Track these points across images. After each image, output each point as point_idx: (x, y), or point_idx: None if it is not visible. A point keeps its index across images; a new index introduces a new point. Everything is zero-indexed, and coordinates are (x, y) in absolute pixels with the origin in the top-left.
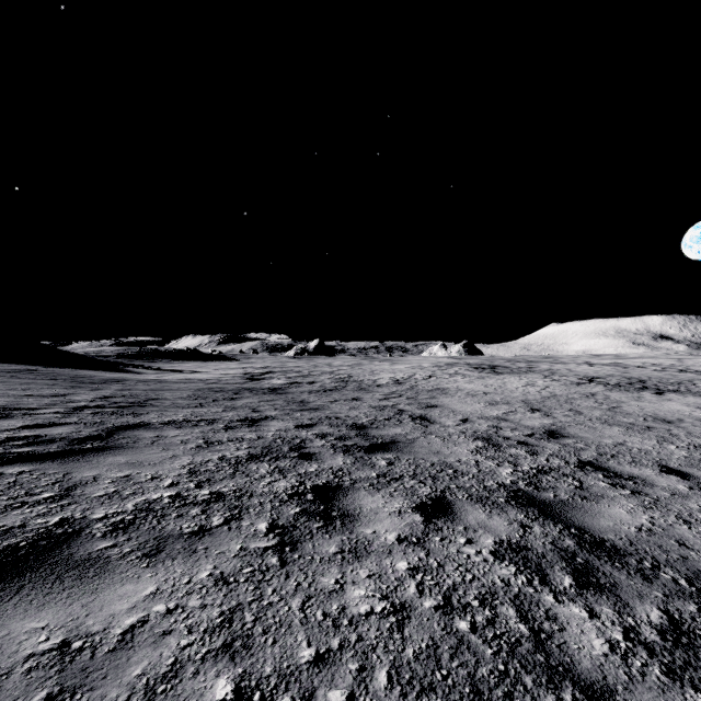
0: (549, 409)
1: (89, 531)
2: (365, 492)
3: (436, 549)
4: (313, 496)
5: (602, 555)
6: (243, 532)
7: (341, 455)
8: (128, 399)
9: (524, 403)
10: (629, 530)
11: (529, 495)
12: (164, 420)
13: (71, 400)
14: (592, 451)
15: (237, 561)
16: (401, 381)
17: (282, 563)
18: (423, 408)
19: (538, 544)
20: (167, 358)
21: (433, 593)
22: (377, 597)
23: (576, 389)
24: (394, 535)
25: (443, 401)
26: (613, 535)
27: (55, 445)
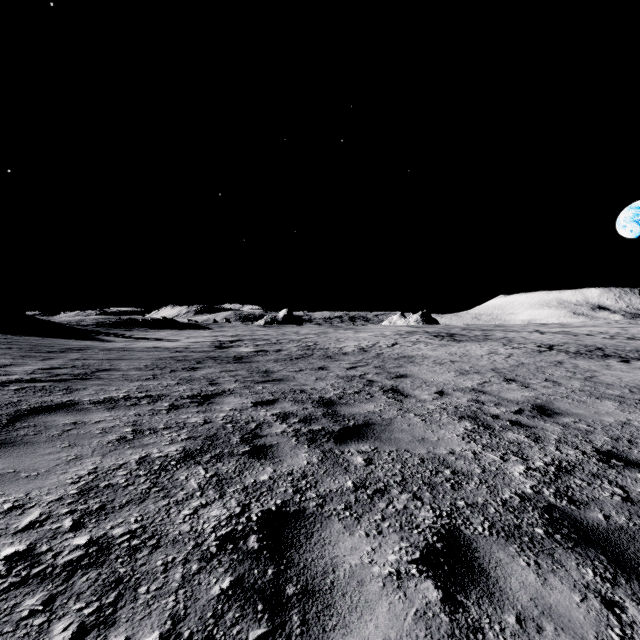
0: (523, 379)
1: None
2: (339, 524)
3: None
4: (259, 541)
5: None
6: None
7: (305, 447)
8: (75, 370)
9: (495, 372)
10: None
11: (571, 518)
12: (100, 397)
13: (7, 372)
14: (601, 435)
15: None
16: (366, 349)
17: None
18: (393, 378)
19: None
20: (143, 327)
21: None
22: None
23: (540, 357)
24: None
25: (411, 370)
26: None
27: None
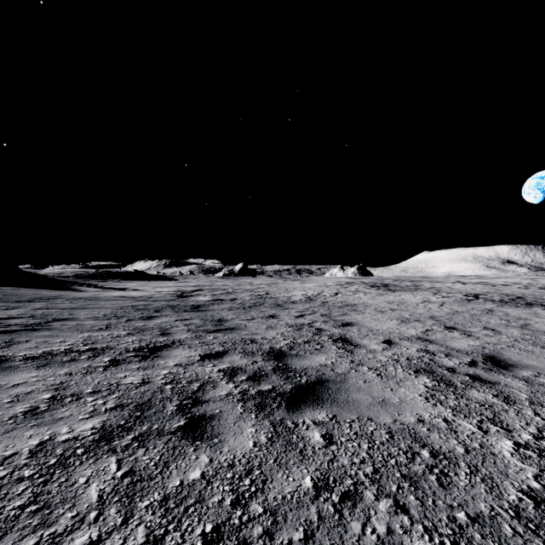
0: (463, 327)
1: None
2: None
3: None
4: None
5: None
6: None
7: (252, 418)
8: (31, 320)
9: (434, 320)
10: None
11: None
12: (37, 351)
13: None
14: None
15: None
16: (312, 298)
17: None
18: (339, 326)
19: None
20: (117, 278)
21: None
22: None
23: (471, 305)
24: None
25: (356, 318)
26: None
27: None
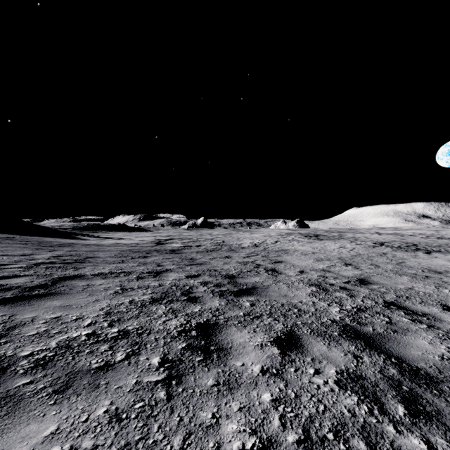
0: (357, 263)
1: (14, 368)
2: (235, 328)
3: (292, 380)
4: (196, 333)
5: (421, 383)
6: (139, 367)
7: (217, 298)
8: (73, 257)
9: (340, 260)
10: (434, 359)
11: (355, 329)
12: (95, 272)
13: (33, 258)
14: (392, 294)
15: (131, 396)
16: (257, 245)
17: (168, 397)
18: (273, 263)
19: (370, 373)
20: (105, 230)
21: (294, 425)
22: (247, 432)
23: (373, 250)
24: (259, 366)
25: (285, 258)
26: (424, 363)
27: (11, 292)
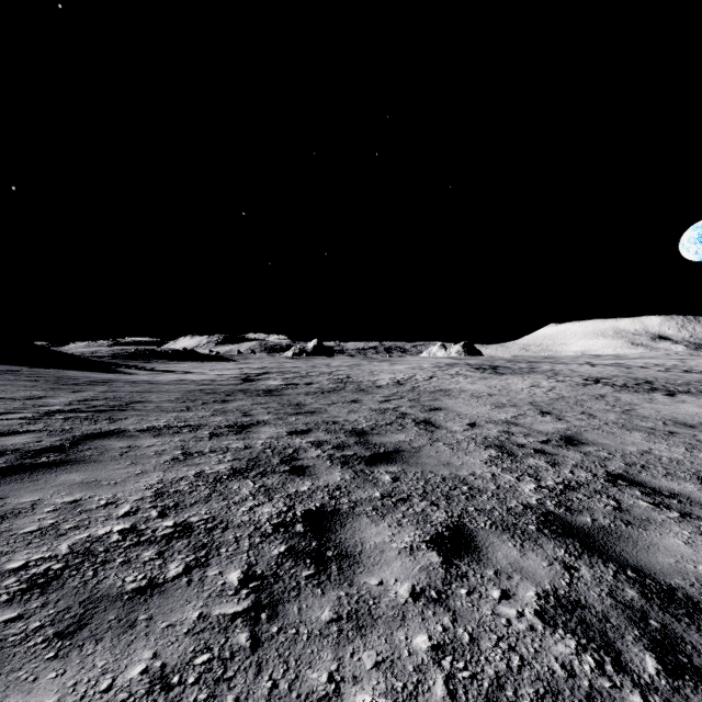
0: (560, 411)
1: None
2: (367, 519)
3: (464, 609)
4: (304, 527)
5: (680, 614)
6: (207, 588)
7: (338, 468)
8: (110, 402)
9: (532, 405)
10: (697, 571)
11: (563, 520)
12: (143, 426)
13: (46, 403)
14: (618, 461)
15: (189, 641)
16: (401, 382)
17: (253, 643)
18: (426, 410)
19: (593, 598)
20: (162, 359)
21: (470, 695)
22: None
23: (584, 390)
24: (407, 586)
25: (446, 403)
26: (681, 578)
27: (2, 459)
